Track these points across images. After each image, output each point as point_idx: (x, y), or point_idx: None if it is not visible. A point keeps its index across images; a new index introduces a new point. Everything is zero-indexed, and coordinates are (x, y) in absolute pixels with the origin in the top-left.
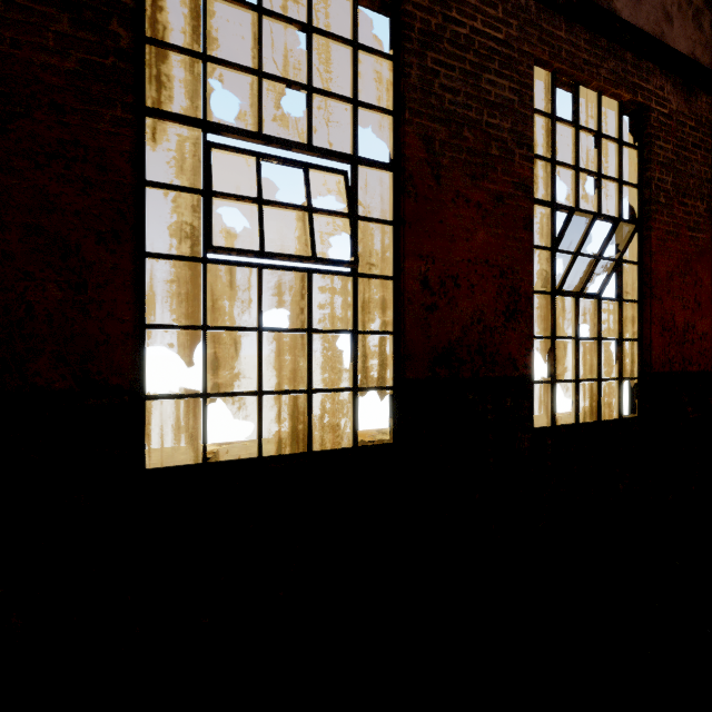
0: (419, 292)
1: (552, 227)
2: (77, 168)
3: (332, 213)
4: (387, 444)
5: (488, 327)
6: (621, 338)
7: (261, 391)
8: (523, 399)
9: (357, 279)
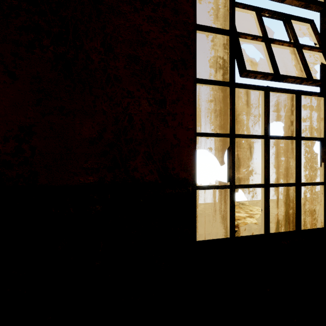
0: None
1: None
2: (159, 11)
3: (312, 47)
4: None
5: None
6: None
7: (269, 183)
8: None
9: None
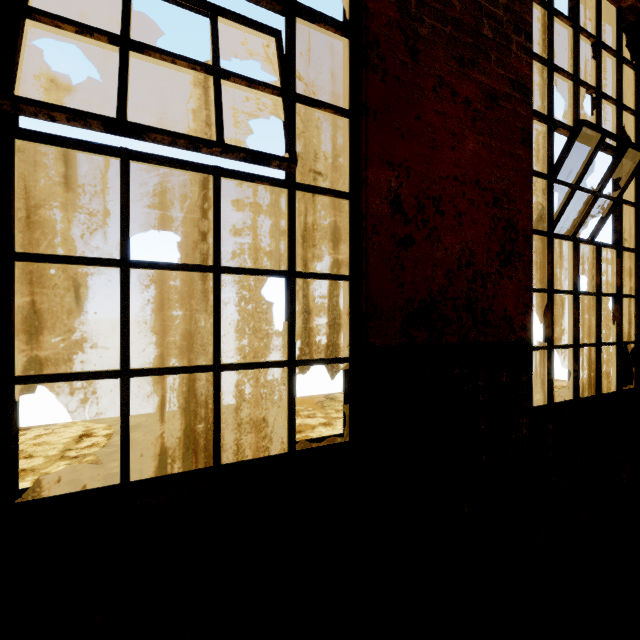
0: (389, 216)
1: (549, 149)
2: None
3: (253, 82)
4: (341, 445)
5: (480, 273)
6: (620, 294)
7: (126, 369)
8: (521, 372)
9: (295, 192)
